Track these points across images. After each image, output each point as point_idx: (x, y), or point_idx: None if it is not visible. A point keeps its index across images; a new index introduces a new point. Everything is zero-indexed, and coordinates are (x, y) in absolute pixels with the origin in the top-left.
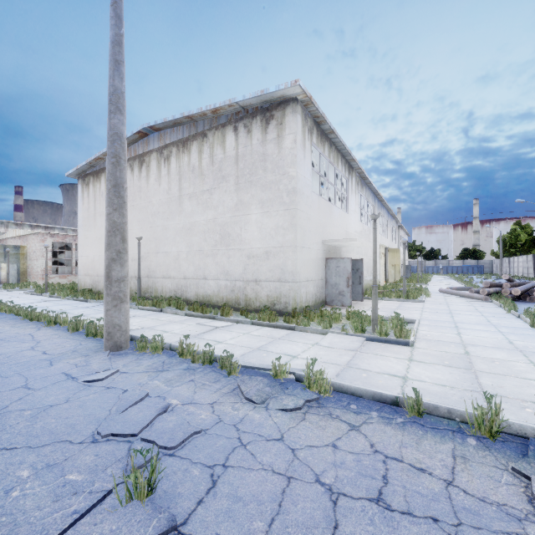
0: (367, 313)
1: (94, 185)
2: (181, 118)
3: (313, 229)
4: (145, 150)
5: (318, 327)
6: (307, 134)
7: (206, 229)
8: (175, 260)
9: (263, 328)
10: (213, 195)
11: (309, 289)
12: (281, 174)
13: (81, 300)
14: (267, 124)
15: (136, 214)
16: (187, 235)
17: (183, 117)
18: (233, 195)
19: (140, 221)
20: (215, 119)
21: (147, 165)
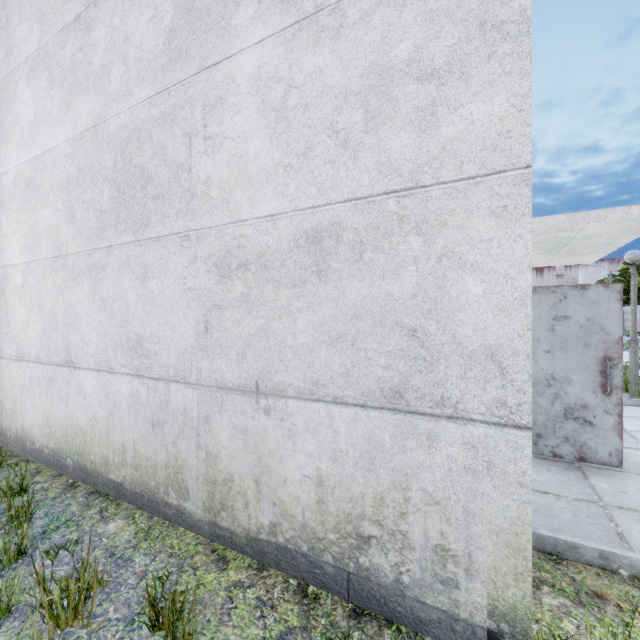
0: None
1: None
2: None
3: None
4: None
5: None
6: None
7: (70, 172)
8: None
9: None
10: (92, 28)
11: None
12: None
13: None
14: None
15: None
16: (24, 205)
17: None
18: None
19: None
20: None
21: None
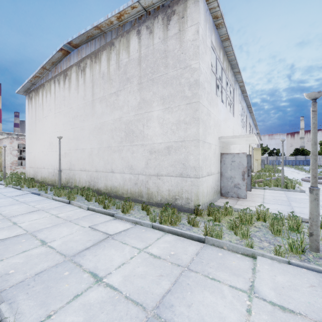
0: (283, 215)
1: (35, 99)
2: (92, 29)
3: (212, 125)
4: (68, 65)
5: (231, 234)
6: (207, 31)
7: (113, 127)
8: (89, 155)
9: (165, 235)
10: (119, 96)
11: (209, 183)
12: (182, 68)
13: (17, 188)
14: (168, 21)
15: (62, 118)
16: (98, 133)
17: (93, 28)
18: (136, 94)
19: (64, 124)
20: (120, 28)
21: (69, 77)
